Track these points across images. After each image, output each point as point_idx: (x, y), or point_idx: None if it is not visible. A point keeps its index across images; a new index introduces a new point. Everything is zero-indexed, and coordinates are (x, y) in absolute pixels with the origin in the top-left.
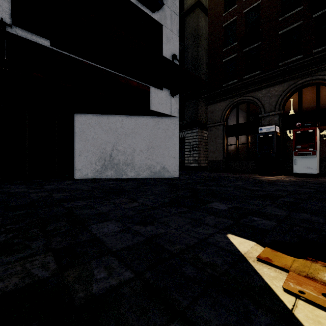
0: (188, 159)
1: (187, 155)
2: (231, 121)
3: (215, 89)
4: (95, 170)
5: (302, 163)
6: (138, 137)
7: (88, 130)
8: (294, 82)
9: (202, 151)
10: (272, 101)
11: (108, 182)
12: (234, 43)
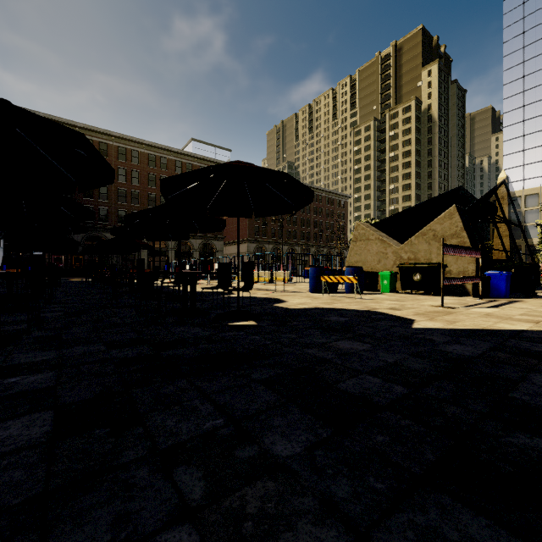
0: None
1: None
2: None
3: None
4: None
5: None
6: None
7: None
8: None
9: None
10: None
11: None
12: None
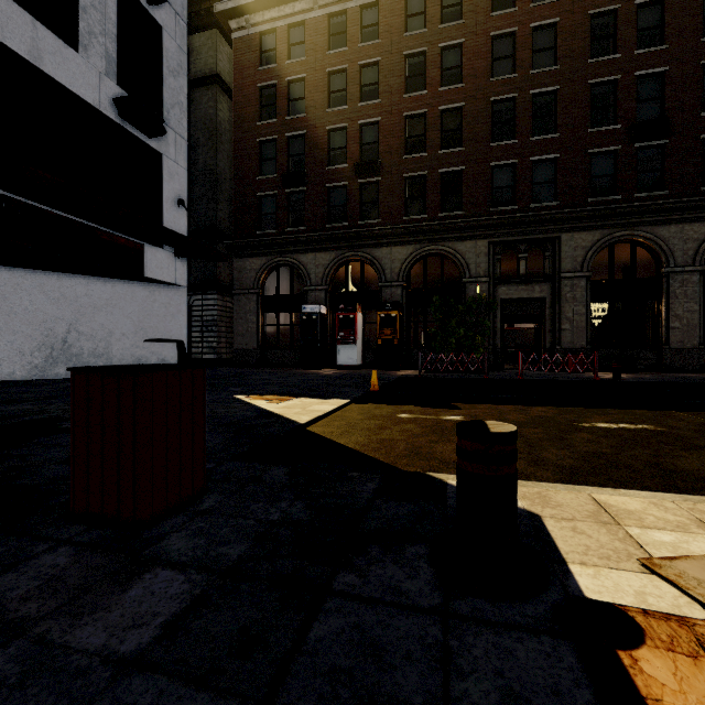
0: (198, 345)
1: (196, 338)
2: (271, 287)
3: (246, 236)
4: (31, 366)
5: (345, 353)
6: (118, 312)
7: (16, 295)
8: (341, 254)
9: (225, 332)
10: (319, 272)
11: (65, 383)
12: (274, 173)
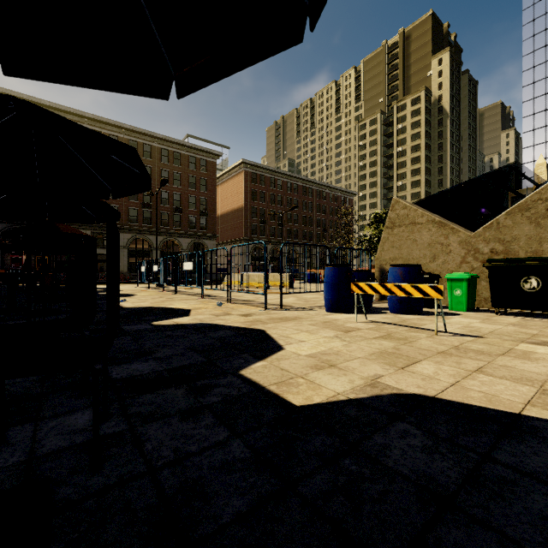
0: None
1: None
2: None
3: None
4: None
5: None
6: None
7: None
8: (11, 226)
9: None
10: None
11: None
12: None
